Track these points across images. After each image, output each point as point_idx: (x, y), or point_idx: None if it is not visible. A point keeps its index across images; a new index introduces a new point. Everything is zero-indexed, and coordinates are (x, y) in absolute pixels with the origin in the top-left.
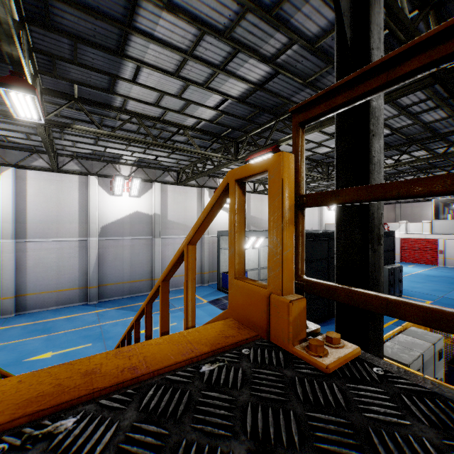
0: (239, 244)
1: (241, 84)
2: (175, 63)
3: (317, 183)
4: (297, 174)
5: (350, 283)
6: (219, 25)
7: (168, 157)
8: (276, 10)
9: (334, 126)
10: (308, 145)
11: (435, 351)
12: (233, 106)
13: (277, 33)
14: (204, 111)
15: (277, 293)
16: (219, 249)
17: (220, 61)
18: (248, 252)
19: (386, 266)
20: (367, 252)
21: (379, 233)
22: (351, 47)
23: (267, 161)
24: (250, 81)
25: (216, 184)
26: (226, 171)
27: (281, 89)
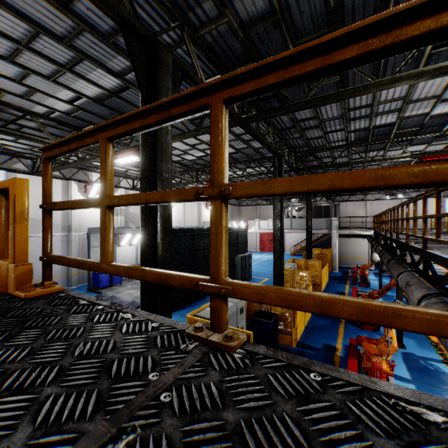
0: (3, 234)
1: (94, 87)
2: (7, 48)
3: (194, 185)
4: (44, 190)
5: (147, 263)
6: (56, 31)
7: (16, 141)
8: (112, 39)
9: (192, 139)
10: (176, 151)
11: (238, 308)
12: (91, 105)
13: (119, 56)
14: (56, 102)
15: (13, 262)
16: (89, 247)
17: (65, 61)
18: (125, 249)
19: (241, 254)
20: (155, 240)
21: (167, 227)
22: (147, 96)
23: (10, 181)
24: (103, 87)
25: (88, 177)
26: (99, 165)
27: (136, 101)
